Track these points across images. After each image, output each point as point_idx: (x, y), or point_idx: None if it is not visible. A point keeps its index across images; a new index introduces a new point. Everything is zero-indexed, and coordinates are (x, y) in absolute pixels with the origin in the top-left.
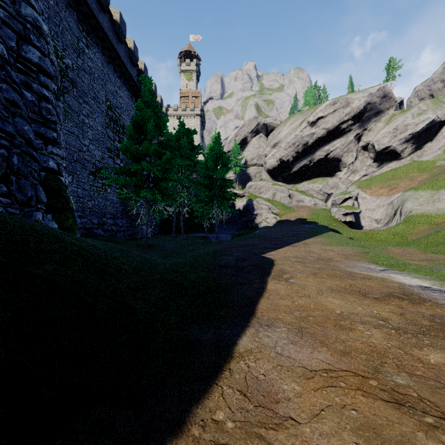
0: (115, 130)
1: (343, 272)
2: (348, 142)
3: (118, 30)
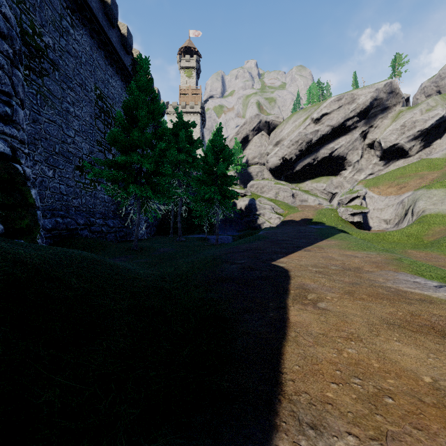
0: (106, 122)
1: (387, 289)
2: (354, 139)
3: (109, 12)
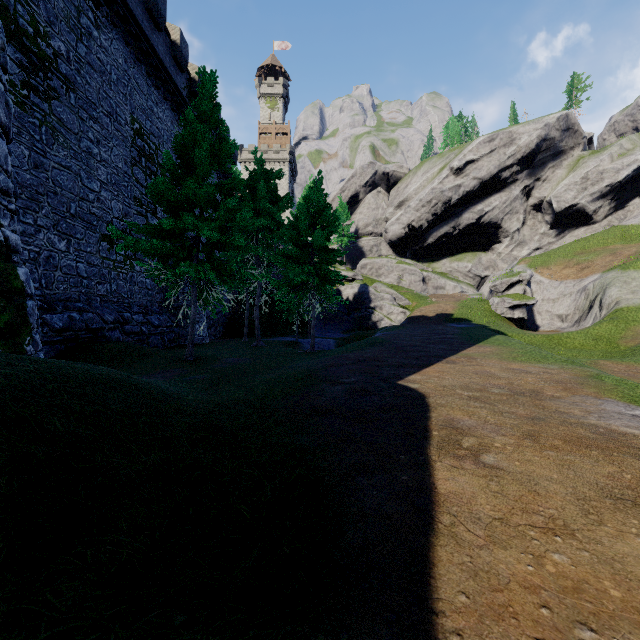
0: (148, 171)
1: (593, 430)
2: (512, 198)
3: (152, 8)
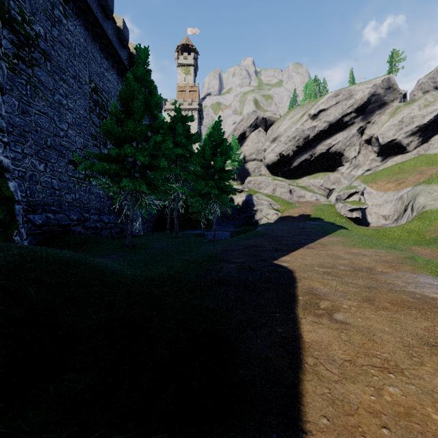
0: (101, 116)
1: (412, 295)
2: (351, 135)
3: (104, 4)
